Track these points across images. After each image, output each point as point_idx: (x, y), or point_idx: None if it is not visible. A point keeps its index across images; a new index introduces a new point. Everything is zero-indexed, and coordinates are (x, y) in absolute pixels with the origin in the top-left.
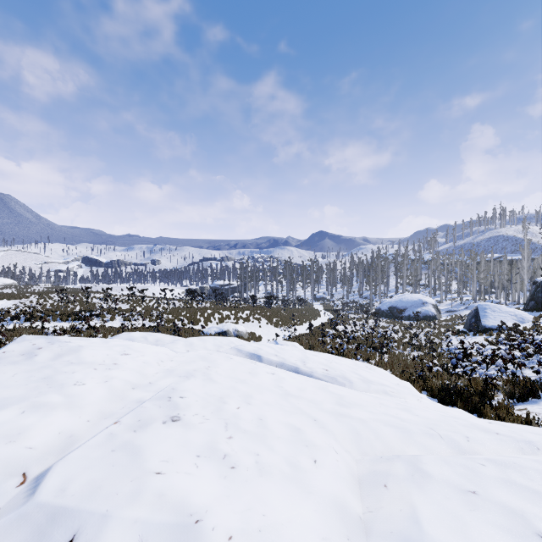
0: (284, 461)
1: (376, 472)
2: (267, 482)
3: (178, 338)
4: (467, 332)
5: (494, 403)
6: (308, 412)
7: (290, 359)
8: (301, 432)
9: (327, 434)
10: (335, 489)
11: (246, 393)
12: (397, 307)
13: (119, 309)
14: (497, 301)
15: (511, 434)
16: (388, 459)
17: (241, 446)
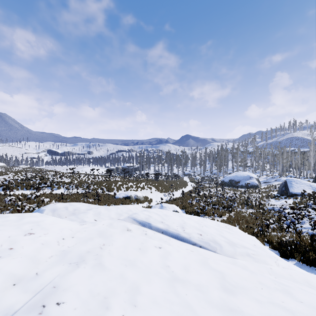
0: None
1: None
2: None
3: (91, 207)
4: (280, 196)
5: None
6: (199, 313)
7: (173, 225)
8: None
9: None
10: None
11: (134, 284)
12: (234, 180)
13: (63, 182)
14: (294, 176)
15: None
16: None
17: None
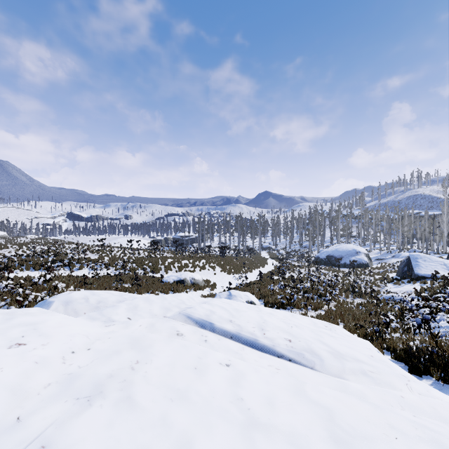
0: None
1: None
2: None
3: (125, 297)
4: (401, 279)
5: None
6: None
7: (247, 326)
8: None
9: None
10: None
11: (184, 435)
12: (334, 256)
13: (88, 259)
14: (419, 250)
15: None
16: None
17: None
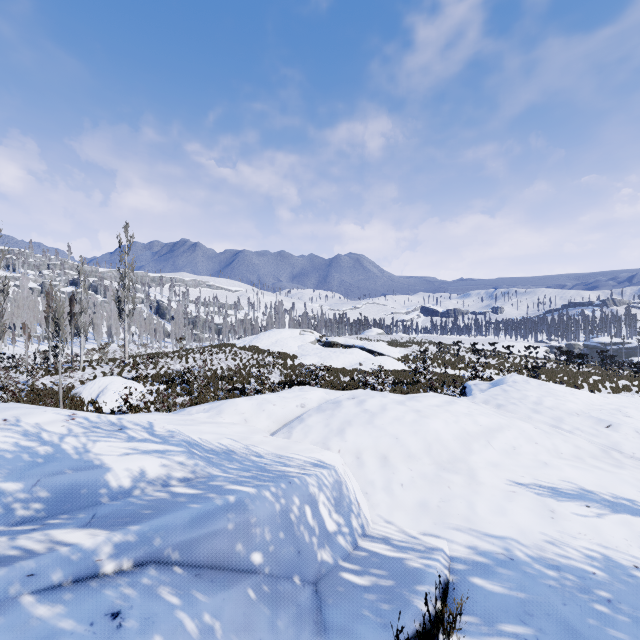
0: None
1: None
2: None
3: None
4: None
5: None
6: None
7: None
8: None
9: None
10: None
11: None
12: None
13: (488, 363)
14: None
15: None
16: None
17: None
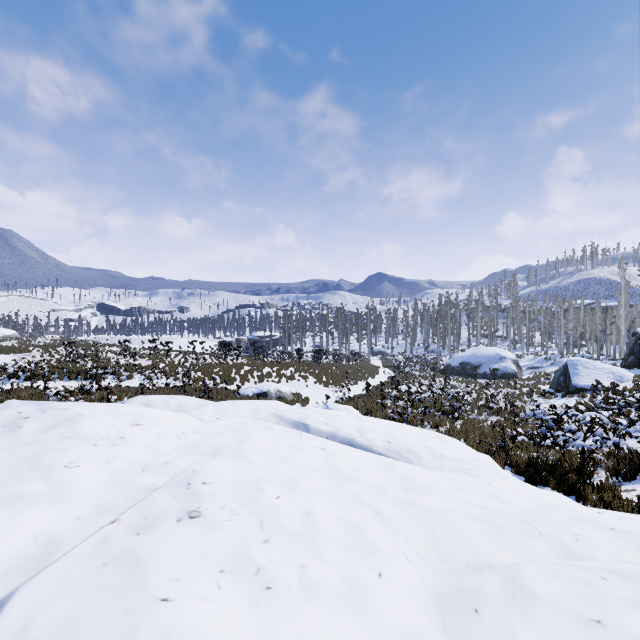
0: (339, 576)
1: (462, 588)
2: (315, 609)
3: (206, 402)
4: (554, 393)
5: (596, 483)
6: (369, 502)
7: (344, 428)
8: (361, 531)
9: (394, 532)
10: (409, 616)
11: (289, 476)
12: (470, 363)
13: (139, 365)
14: (589, 355)
15: (629, 530)
16: (476, 570)
17: (281, 554)
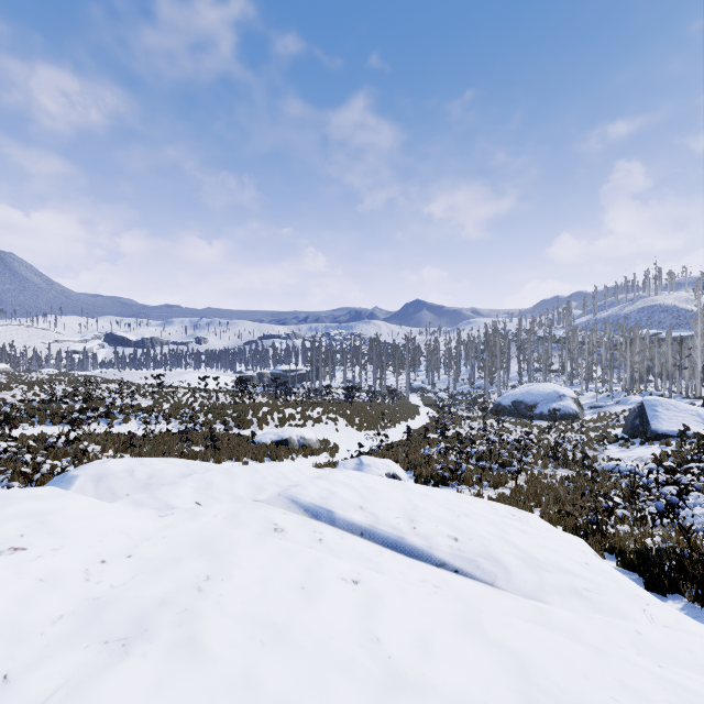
0: None
1: None
2: None
3: (193, 468)
4: (629, 439)
5: None
6: None
7: (387, 515)
8: None
9: None
10: None
11: None
12: (524, 402)
13: (137, 406)
14: (658, 392)
15: None
16: None
17: None
